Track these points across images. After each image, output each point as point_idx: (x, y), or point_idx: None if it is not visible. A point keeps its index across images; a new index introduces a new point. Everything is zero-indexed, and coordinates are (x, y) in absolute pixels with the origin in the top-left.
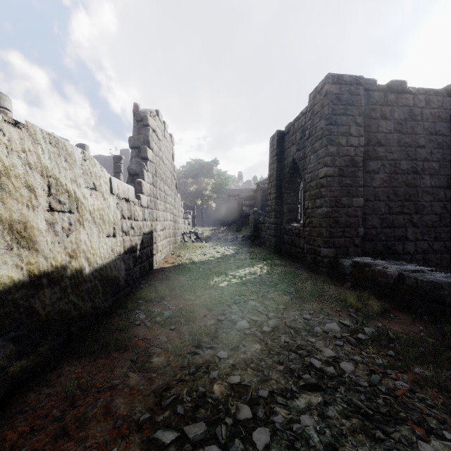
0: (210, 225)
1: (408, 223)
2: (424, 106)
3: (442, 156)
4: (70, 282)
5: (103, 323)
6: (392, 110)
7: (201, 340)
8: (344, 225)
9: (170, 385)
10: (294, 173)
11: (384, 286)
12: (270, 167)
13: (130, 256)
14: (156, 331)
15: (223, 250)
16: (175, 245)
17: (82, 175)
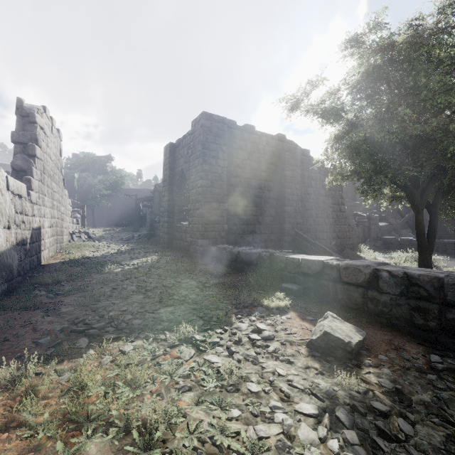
0: (103, 226)
1: (256, 222)
2: (265, 145)
3: (275, 179)
4: None
5: (5, 299)
6: (246, 145)
7: (99, 299)
8: (215, 222)
9: (79, 317)
10: (183, 181)
11: (231, 260)
12: (164, 173)
13: (21, 248)
14: (59, 299)
15: (118, 247)
16: (62, 244)
17: None
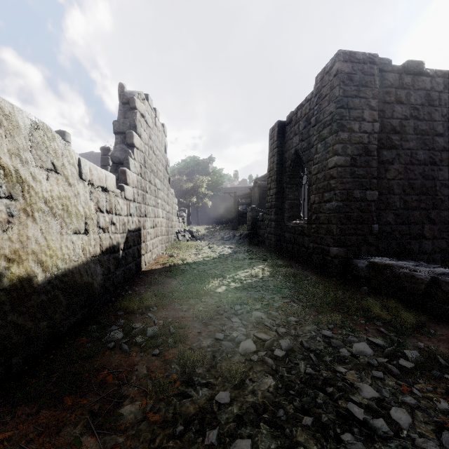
0: (205, 224)
1: (425, 219)
2: (442, 90)
3: None
4: (8, 297)
5: (65, 346)
6: (407, 94)
7: (193, 372)
8: (357, 221)
9: None
10: (297, 166)
11: (412, 292)
12: (270, 160)
13: (110, 258)
14: (133, 358)
15: (219, 249)
16: (168, 244)
17: (32, 149)
